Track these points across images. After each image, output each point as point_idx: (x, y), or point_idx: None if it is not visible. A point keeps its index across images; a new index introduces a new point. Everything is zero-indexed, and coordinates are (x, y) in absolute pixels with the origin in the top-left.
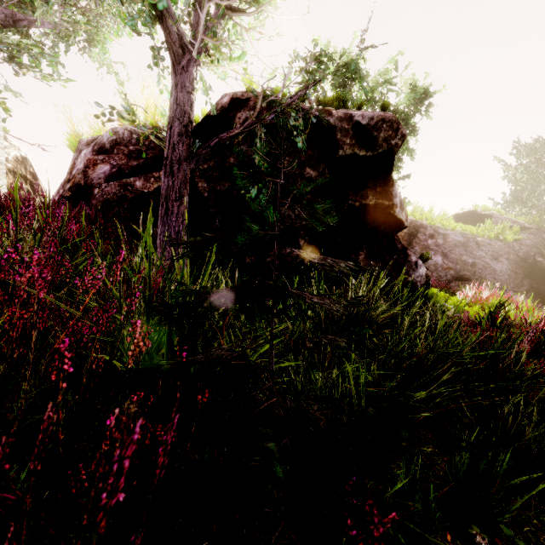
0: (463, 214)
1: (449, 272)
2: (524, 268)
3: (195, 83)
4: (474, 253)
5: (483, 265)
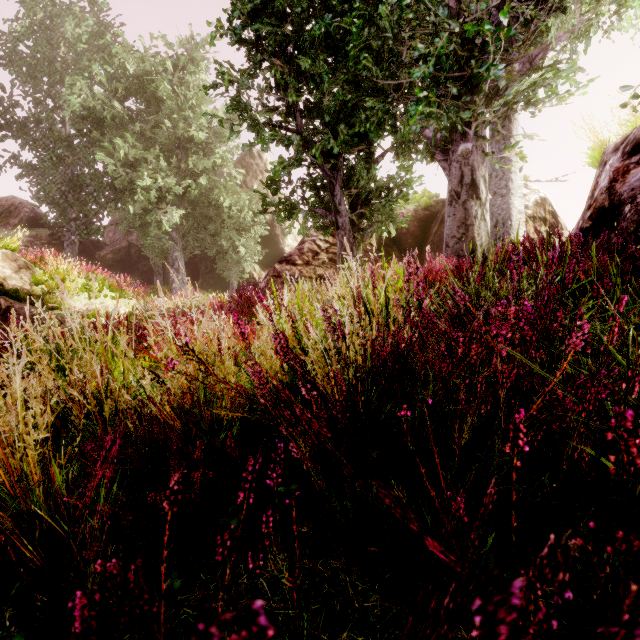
0: None
1: None
2: None
3: None
4: None
5: None
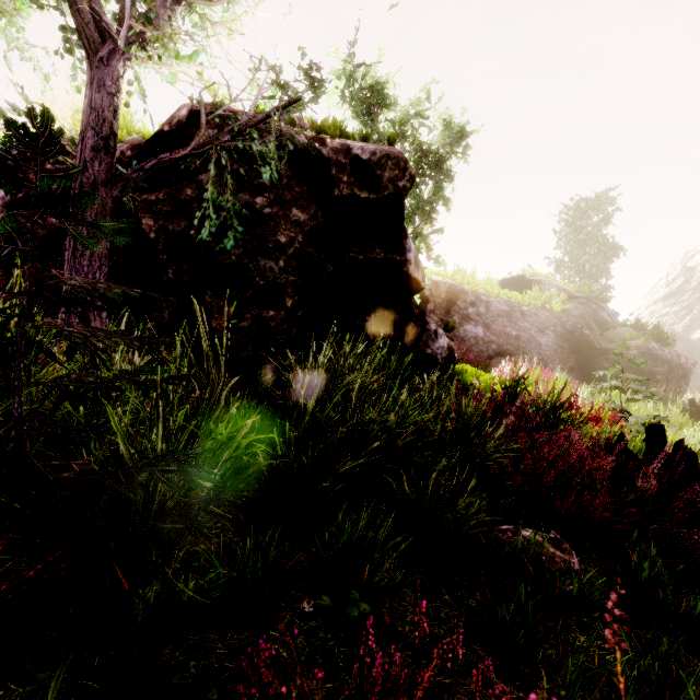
0: (511, 279)
1: (491, 347)
2: (570, 342)
3: (122, 83)
4: (519, 324)
5: (528, 338)
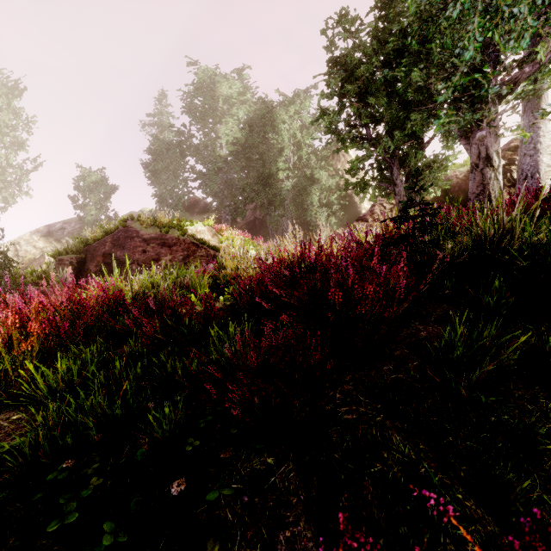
0: None
1: None
2: None
3: None
4: None
5: None
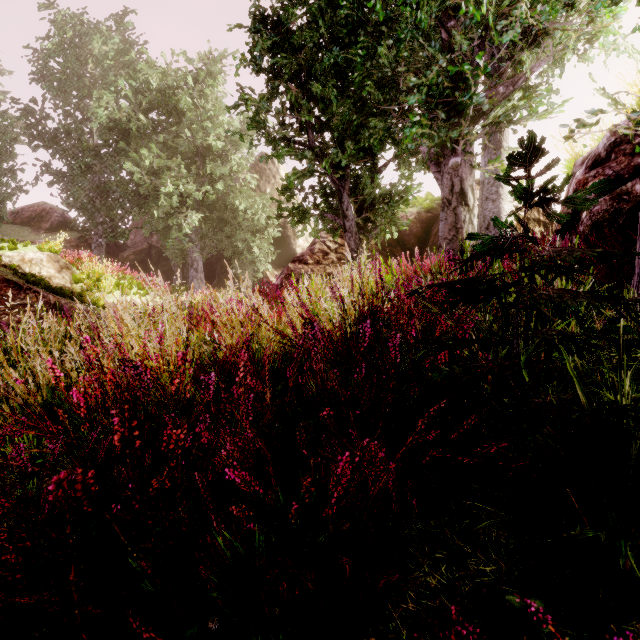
0: None
1: None
2: None
3: None
4: None
5: None
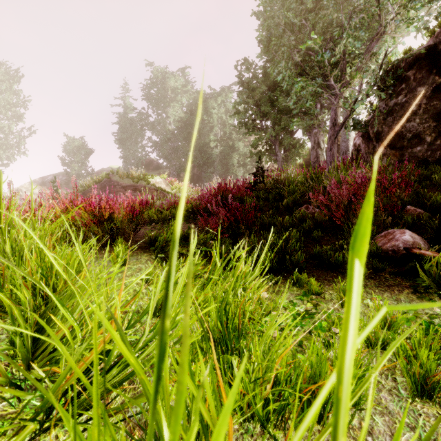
0: None
1: None
2: None
3: (338, 104)
4: None
5: None
